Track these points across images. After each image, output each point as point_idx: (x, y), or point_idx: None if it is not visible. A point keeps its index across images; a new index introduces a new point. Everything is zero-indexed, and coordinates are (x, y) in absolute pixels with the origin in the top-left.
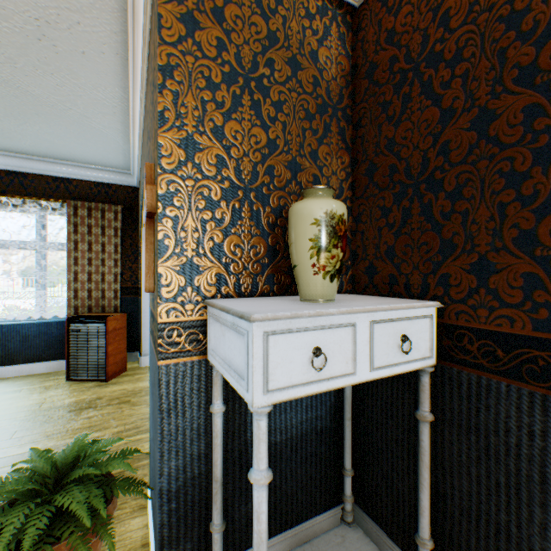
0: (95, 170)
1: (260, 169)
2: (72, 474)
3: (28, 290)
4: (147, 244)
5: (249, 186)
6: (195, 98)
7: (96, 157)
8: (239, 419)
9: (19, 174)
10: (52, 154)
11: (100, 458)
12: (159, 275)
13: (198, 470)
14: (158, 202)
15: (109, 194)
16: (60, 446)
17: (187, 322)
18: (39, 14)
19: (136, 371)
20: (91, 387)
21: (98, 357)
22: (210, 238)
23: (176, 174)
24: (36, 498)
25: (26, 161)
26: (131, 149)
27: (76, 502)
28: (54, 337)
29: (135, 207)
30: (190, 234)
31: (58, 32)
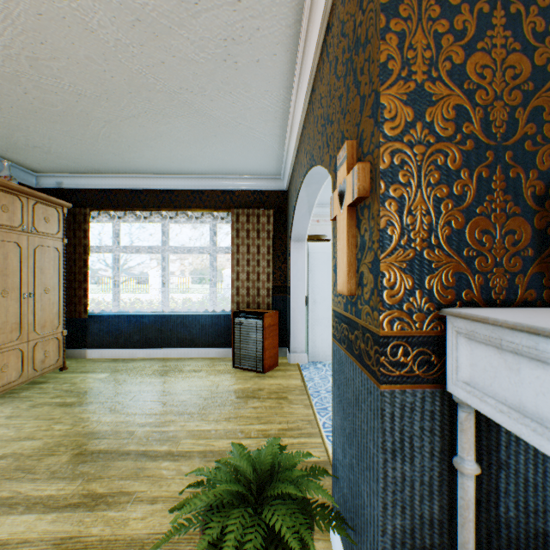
0: (252, 180)
1: (518, 115)
2: (273, 487)
3: (196, 286)
4: (347, 237)
5: (501, 143)
6: (424, 35)
7: (254, 167)
8: (486, 483)
9: (199, 192)
10: (221, 171)
11: (296, 475)
12: (380, 274)
13: (428, 540)
14: (379, 181)
15: (262, 200)
16: (236, 431)
17: (414, 337)
18: (227, 33)
19: (286, 367)
20: (252, 377)
21: (256, 350)
22: (445, 224)
23: (400, 141)
24: (245, 504)
25: (203, 180)
26: (284, 153)
27: (285, 526)
28: (222, 328)
29: (283, 209)
30: (418, 219)
31: (239, 47)
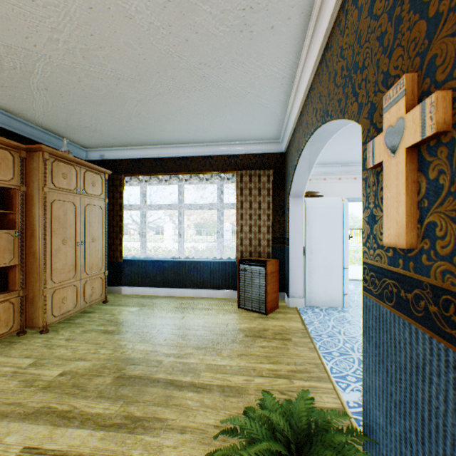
0: (253, 145)
1: None
2: (315, 451)
3: (200, 237)
4: (406, 183)
5: None
6: None
7: (256, 133)
8: None
9: (208, 157)
10: (227, 138)
11: (339, 441)
12: None
13: None
14: None
15: (262, 162)
16: (248, 368)
17: None
18: (246, 3)
19: (285, 310)
20: (256, 318)
21: (259, 294)
22: None
23: None
24: None
25: (212, 147)
26: (286, 117)
27: None
28: (227, 273)
29: (281, 169)
30: None
31: (256, 15)
